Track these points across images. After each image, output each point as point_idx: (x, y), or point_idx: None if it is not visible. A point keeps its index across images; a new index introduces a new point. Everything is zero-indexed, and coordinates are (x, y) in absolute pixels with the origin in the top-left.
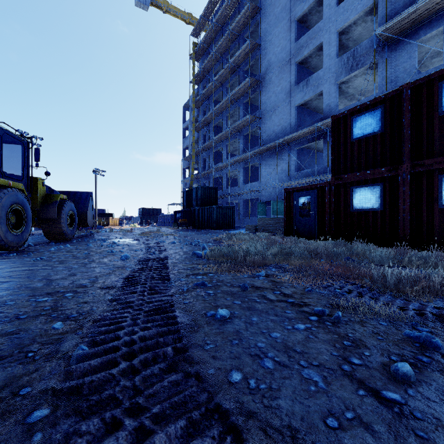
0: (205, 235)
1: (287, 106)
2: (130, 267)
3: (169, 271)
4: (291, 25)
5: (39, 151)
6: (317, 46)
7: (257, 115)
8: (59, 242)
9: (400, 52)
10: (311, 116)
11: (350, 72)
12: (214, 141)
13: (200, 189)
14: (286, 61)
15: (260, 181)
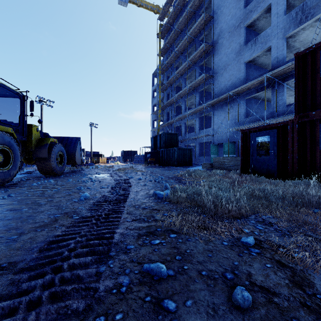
0: (168, 171)
1: (237, 63)
2: (79, 213)
3: (119, 224)
4: None
5: (33, 103)
6: (265, 8)
7: (210, 74)
8: (49, 177)
9: None
10: (258, 71)
11: (299, 25)
12: (175, 98)
13: (164, 134)
14: (236, 26)
15: (213, 127)
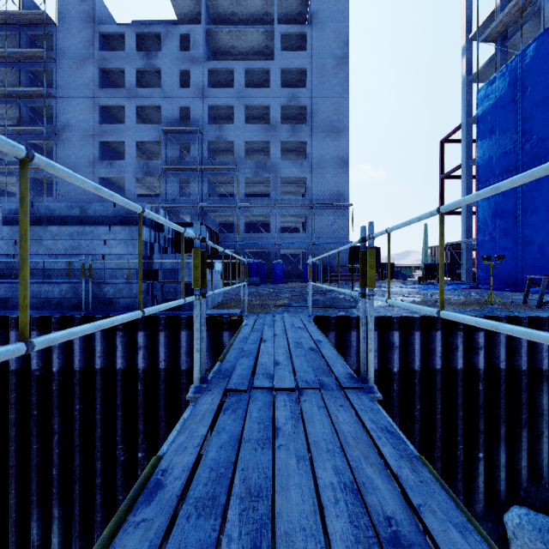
0: None
1: (91, 174)
2: None
3: None
4: (95, 106)
5: None
6: (120, 141)
7: None
8: None
9: (173, 180)
10: (111, 187)
11: (145, 175)
12: None
13: None
14: (90, 134)
15: None
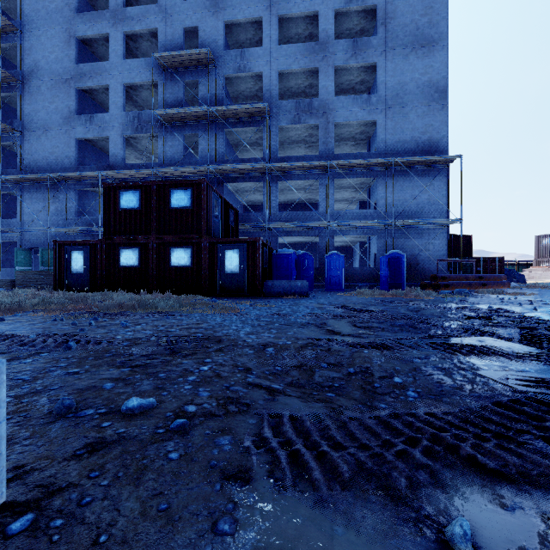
0: None
1: (65, 134)
2: None
3: None
4: (70, 39)
5: None
6: (103, 86)
7: (15, 126)
8: None
9: (174, 137)
10: (99, 156)
11: (136, 132)
12: None
13: None
14: (64, 79)
15: (21, 219)
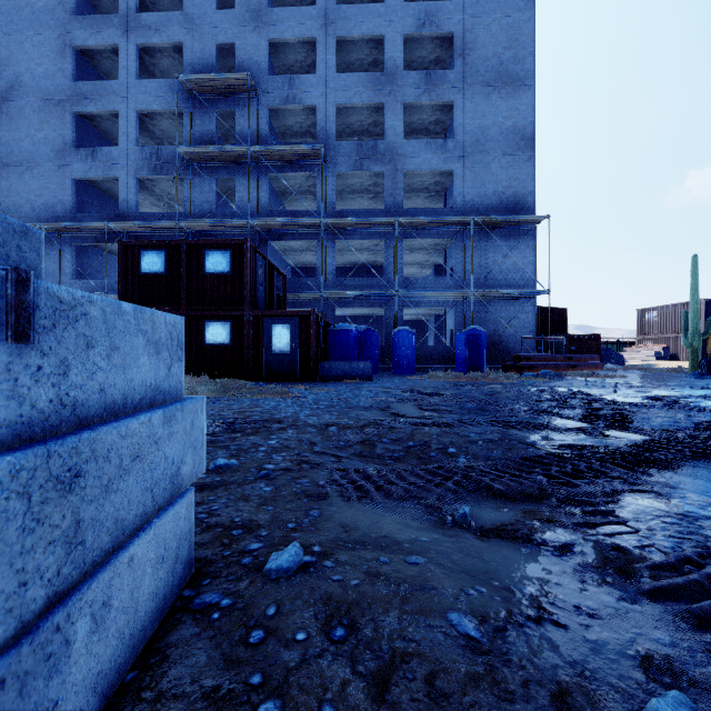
0: None
1: (58, 172)
2: None
3: None
4: (64, 48)
5: None
6: (110, 111)
7: None
8: None
9: (204, 180)
10: (102, 201)
11: (154, 173)
12: None
13: None
14: (56, 99)
15: None
